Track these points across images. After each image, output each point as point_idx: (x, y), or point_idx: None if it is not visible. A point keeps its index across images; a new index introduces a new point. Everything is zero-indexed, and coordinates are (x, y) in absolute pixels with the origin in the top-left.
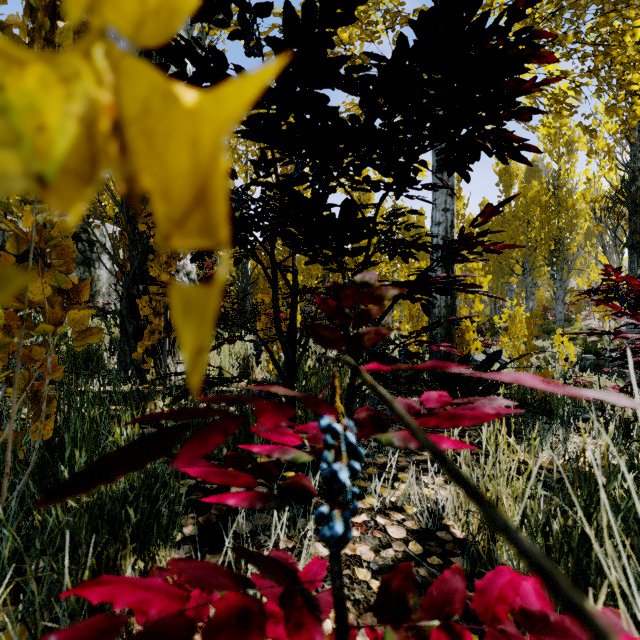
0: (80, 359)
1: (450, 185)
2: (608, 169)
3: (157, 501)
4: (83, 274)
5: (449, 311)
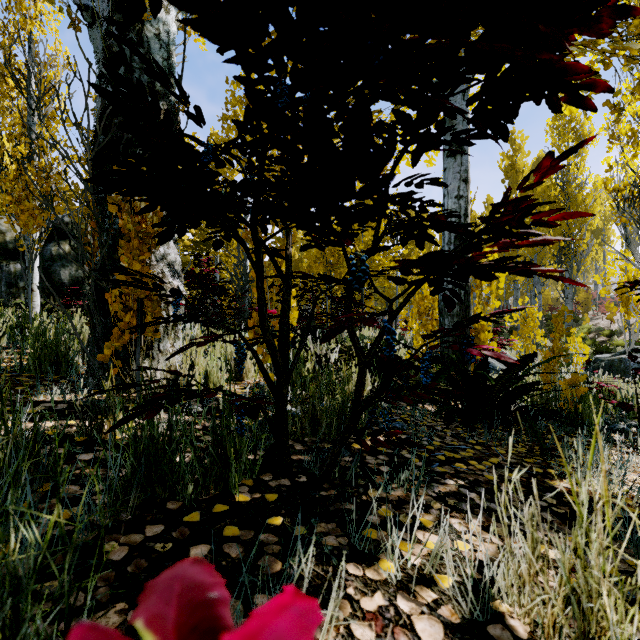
0: (46, 362)
1: (464, 170)
2: (632, 156)
3: (19, 629)
4: (76, 272)
5: (463, 308)
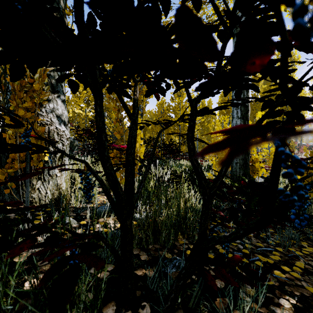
0: None
1: None
2: None
3: None
4: None
5: None
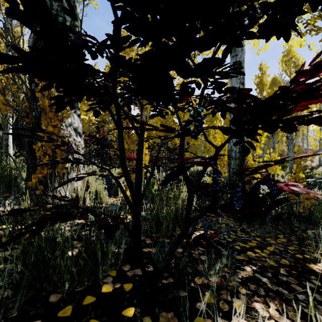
0: (3, 186)
1: (242, 77)
2: None
3: None
4: None
5: (241, 155)
